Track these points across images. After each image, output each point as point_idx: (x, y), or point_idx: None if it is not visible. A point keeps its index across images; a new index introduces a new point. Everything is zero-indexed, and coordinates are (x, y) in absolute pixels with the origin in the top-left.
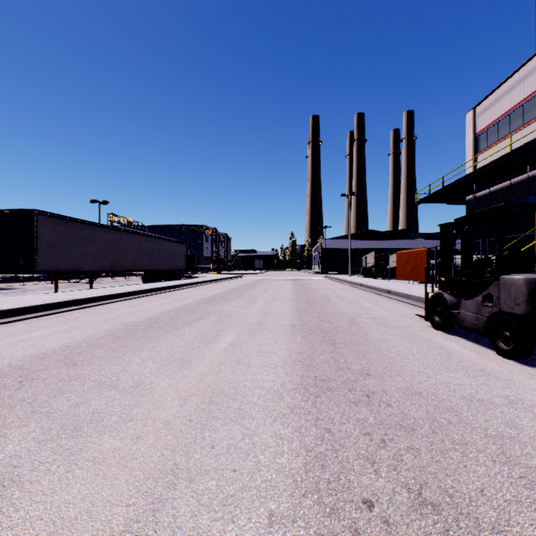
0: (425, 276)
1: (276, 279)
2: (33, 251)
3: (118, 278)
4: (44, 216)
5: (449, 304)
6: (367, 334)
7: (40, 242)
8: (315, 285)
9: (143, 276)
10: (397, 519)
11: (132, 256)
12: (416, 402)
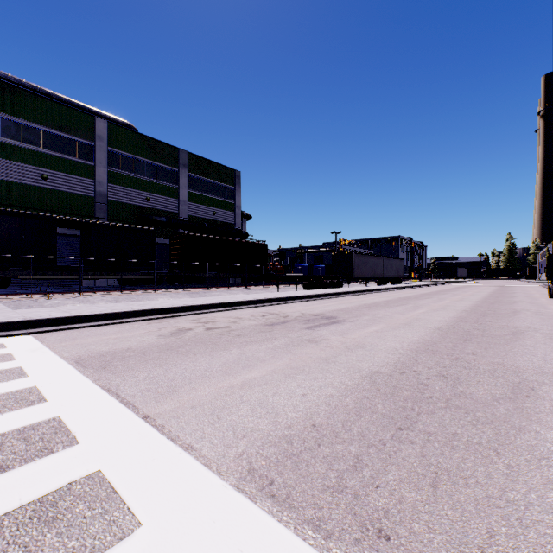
0: (547, 279)
1: (482, 285)
2: (353, 269)
3: (358, 283)
4: (355, 254)
5: (550, 288)
6: (514, 297)
7: (355, 265)
8: (517, 289)
9: (377, 282)
10: (490, 301)
11: (380, 270)
12: (507, 300)
